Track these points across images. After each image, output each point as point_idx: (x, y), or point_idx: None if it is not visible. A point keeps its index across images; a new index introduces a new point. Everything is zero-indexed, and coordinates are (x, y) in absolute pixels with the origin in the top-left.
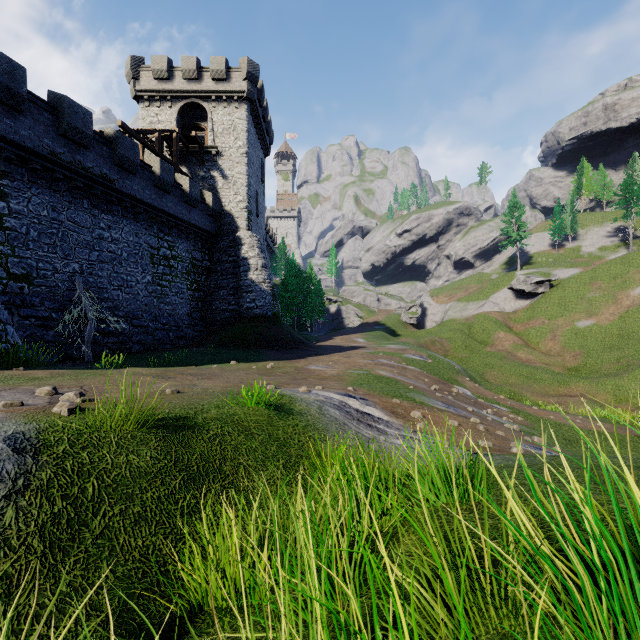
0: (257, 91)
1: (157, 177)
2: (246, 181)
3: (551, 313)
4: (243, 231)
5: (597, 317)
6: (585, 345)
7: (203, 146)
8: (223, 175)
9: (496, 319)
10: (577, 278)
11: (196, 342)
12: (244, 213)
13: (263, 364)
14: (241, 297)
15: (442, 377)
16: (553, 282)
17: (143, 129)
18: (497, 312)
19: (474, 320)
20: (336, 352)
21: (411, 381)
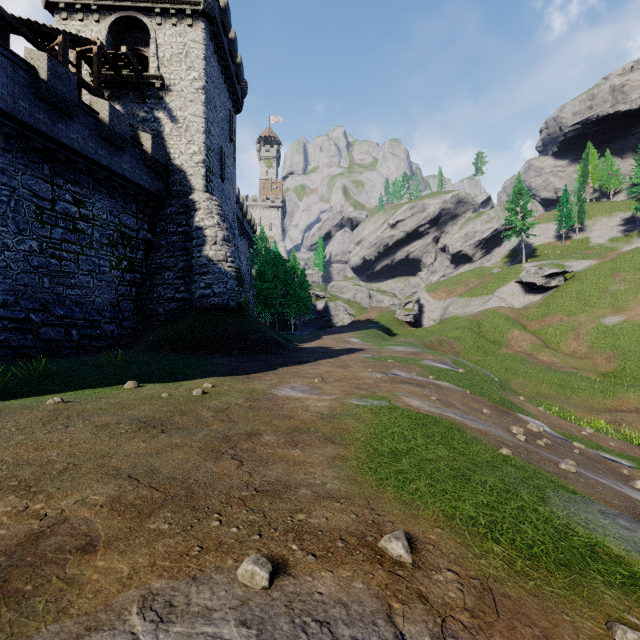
0: (220, 11)
1: (43, 83)
2: (203, 126)
3: (570, 309)
4: (199, 193)
5: (626, 313)
6: (618, 345)
7: (142, 75)
8: (171, 117)
9: (507, 316)
10: (595, 269)
11: (123, 344)
12: (200, 169)
13: (191, 386)
14: (193, 281)
15: (492, 398)
16: (565, 275)
17: (33, 21)
18: (507, 308)
19: (482, 317)
20: (325, 358)
21: (476, 422)
